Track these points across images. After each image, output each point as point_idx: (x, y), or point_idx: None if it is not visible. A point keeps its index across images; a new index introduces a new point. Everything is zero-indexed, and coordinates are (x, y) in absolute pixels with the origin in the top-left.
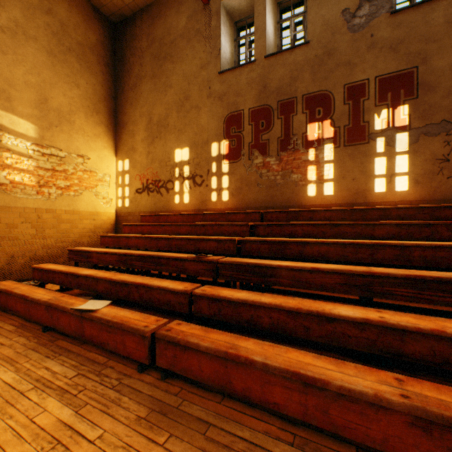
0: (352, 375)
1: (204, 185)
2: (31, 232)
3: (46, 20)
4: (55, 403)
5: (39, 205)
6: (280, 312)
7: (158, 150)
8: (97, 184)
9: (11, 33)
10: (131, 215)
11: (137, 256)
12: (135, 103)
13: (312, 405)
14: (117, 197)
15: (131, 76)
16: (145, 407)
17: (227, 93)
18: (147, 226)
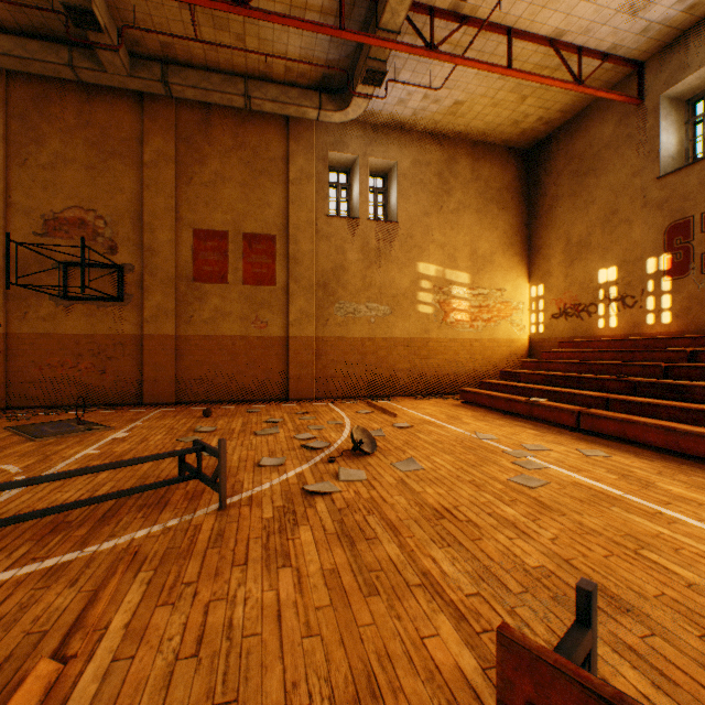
0: (697, 429)
1: (636, 307)
2: (466, 357)
3: (475, 187)
4: (530, 430)
5: (470, 336)
6: (674, 410)
7: (577, 273)
8: (511, 313)
9: (456, 212)
10: (545, 341)
11: (560, 376)
12: (550, 226)
13: (669, 440)
14: (530, 323)
15: (545, 199)
16: (575, 438)
17: (667, 200)
18: (565, 352)
